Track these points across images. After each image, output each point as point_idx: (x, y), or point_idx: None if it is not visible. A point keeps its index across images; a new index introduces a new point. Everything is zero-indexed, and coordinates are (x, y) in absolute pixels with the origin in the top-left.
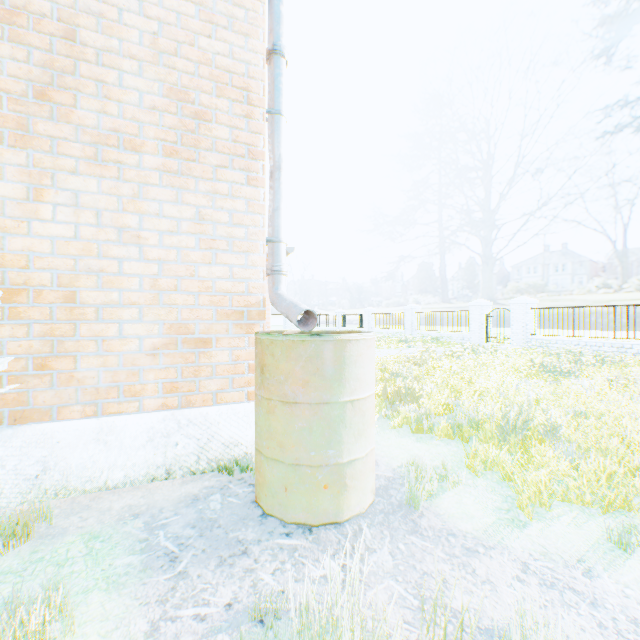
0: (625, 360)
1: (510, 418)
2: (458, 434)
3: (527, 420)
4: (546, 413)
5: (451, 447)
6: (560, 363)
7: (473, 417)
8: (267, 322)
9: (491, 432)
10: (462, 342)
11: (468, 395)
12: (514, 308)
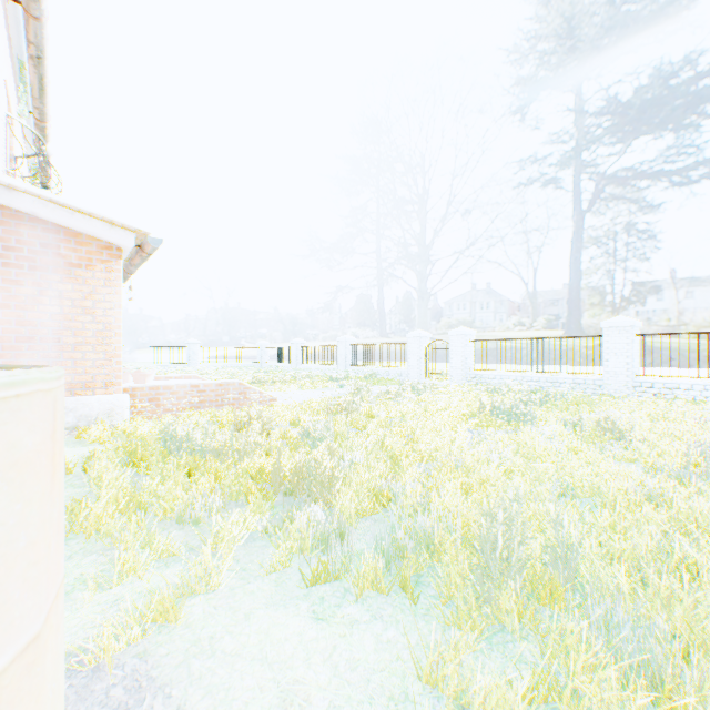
0: (567, 396)
1: (498, 546)
2: (398, 577)
3: (523, 540)
4: (556, 524)
5: (383, 628)
6: (514, 405)
7: (424, 527)
8: (116, 355)
9: (461, 576)
10: (400, 379)
11: (412, 468)
12: (454, 340)
